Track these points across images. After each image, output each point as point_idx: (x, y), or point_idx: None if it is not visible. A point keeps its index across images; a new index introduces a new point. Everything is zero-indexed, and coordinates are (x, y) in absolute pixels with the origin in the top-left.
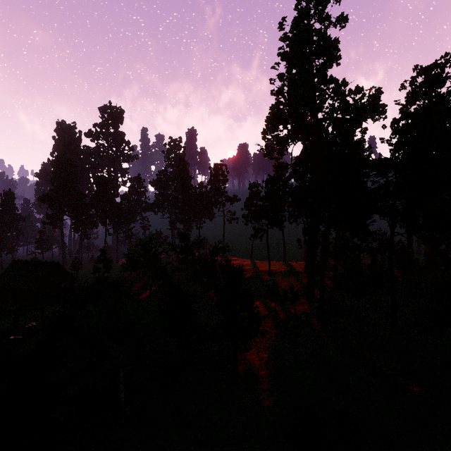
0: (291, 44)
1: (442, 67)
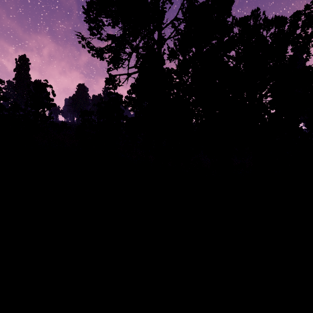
0: None
1: (256, 18)
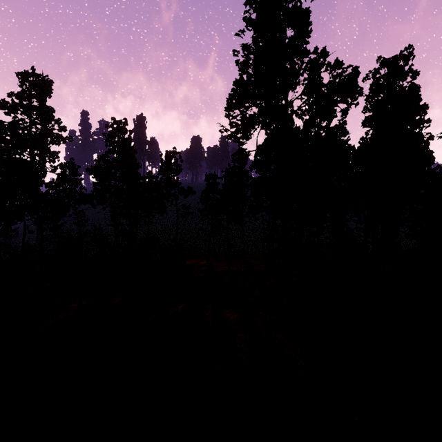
0: (258, 8)
1: (407, 58)
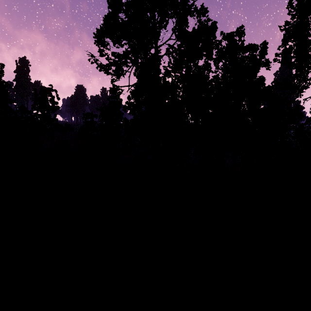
0: None
1: (241, 34)
